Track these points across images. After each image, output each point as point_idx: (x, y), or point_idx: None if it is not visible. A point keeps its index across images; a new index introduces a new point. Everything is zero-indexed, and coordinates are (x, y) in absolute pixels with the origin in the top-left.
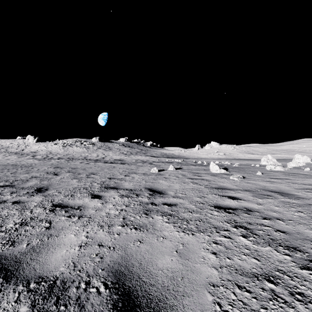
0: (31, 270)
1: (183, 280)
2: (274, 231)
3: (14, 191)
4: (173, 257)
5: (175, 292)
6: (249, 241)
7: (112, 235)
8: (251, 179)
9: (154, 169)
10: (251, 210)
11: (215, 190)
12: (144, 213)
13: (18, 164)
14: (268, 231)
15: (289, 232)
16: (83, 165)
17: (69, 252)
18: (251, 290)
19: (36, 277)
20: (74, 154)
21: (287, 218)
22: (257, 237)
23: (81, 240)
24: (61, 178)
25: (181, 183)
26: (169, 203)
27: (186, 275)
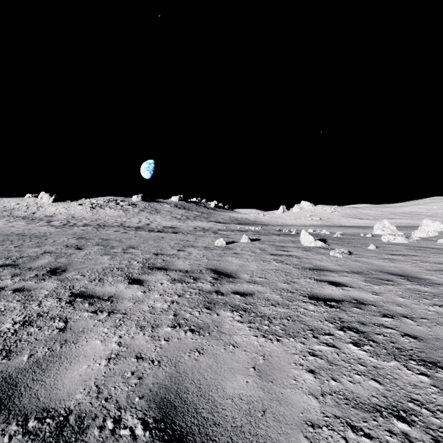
0: (32, 398)
1: (264, 416)
2: (400, 336)
3: (18, 273)
4: (249, 378)
5: (252, 437)
6: (364, 351)
7: (157, 342)
8: (360, 255)
9: (220, 241)
10: (363, 303)
11: (309, 272)
12: (205, 307)
13: (26, 233)
14: (391, 335)
15: (423, 337)
16: (119, 235)
17: (92, 368)
18: (372, 434)
19: (38, 410)
20: (106, 219)
21: (418, 315)
22: (376, 345)
23: (110, 349)
24: (86, 254)
25: (259, 261)
26: (243, 292)
27: (269, 408)
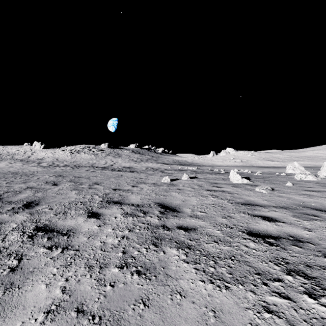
0: None
1: None
2: None
3: None
4: None
5: None
6: (324, 306)
7: (102, 287)
8: (281, 191)
9: (166, 179)
10: (301, 240)
11: (242, 206)
12: (153, 244)
13: (19, 172)
14: None
15: None
16: (88, 173)
17: None
18: None
19: None
20: (81, 161)
21: None
22: None
23: (52, 298)
24: (59, 189)
25: (198, 196)
26: (186, 226)
27: None
